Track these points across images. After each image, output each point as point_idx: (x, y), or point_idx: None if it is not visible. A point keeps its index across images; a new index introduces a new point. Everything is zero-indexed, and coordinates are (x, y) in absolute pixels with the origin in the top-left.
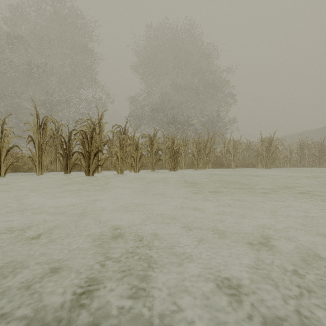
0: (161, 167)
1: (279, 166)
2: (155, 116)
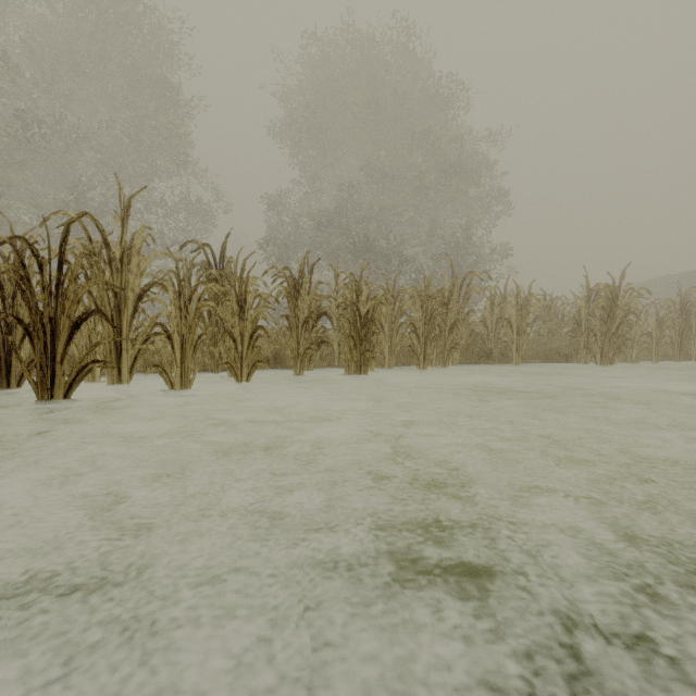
0: (329, 361)
1: (630, 357)
2: (324, 242)
